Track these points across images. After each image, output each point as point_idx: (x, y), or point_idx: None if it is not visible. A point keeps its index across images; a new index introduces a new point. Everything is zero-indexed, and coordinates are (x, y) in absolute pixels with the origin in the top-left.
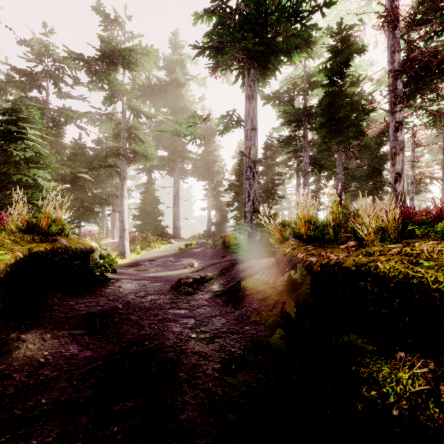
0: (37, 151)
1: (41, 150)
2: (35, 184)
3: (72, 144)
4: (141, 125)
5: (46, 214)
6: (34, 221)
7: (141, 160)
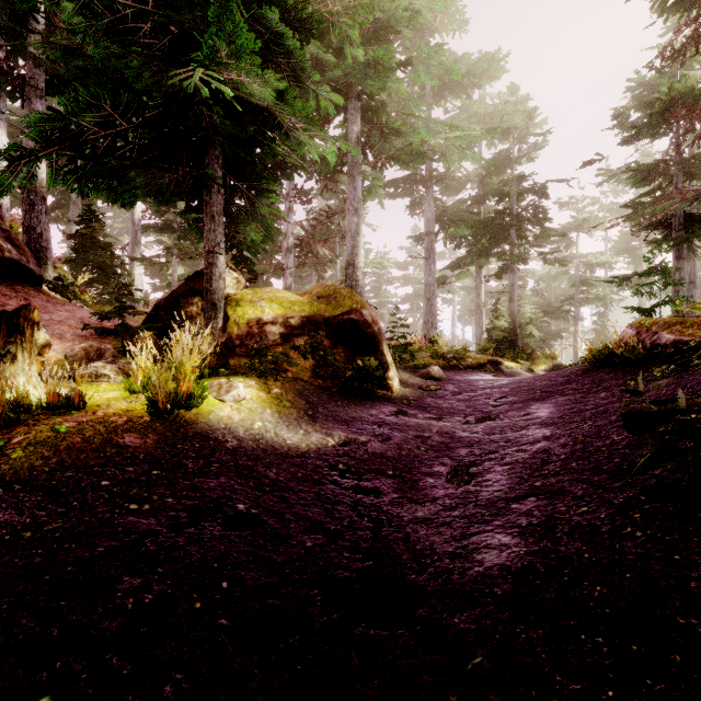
0: (530, 317)
1: (532, 317)
2: (531, 336)
3: (536, 297)
4: (592, 278)
5: (552, 352)
6: (549, 355)
7: (593, 301)
